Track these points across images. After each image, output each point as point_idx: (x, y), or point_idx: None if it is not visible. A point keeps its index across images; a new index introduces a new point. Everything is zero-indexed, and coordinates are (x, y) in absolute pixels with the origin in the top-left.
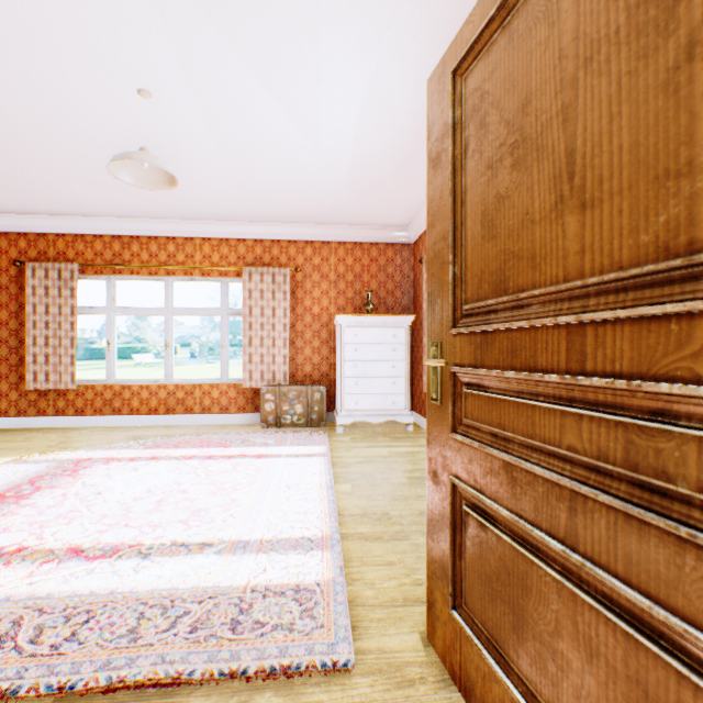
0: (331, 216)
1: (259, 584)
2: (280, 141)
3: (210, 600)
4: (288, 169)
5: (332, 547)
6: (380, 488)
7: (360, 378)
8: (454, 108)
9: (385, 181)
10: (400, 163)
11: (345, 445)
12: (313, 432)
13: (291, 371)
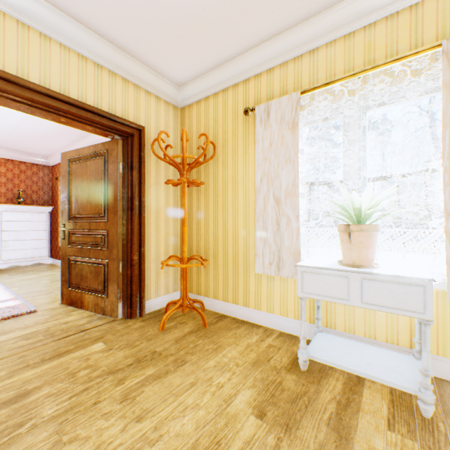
0: None
1: None
2: None
3: None
4: None
5: (19, 299)
6: (37, 285)
7: (15, 241)
8: (69, 167)
9: (35, 139)
10: (46, 135)
11: (7, 277)
12: None
13: None
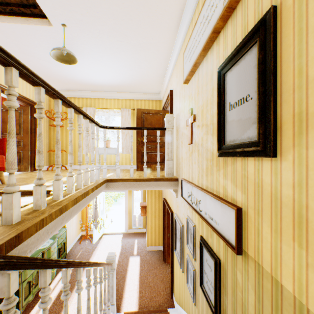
0: None
1: None
2: None
3: None
4: None
5: None
6: None
7: None
8: None
9: None
10: None
11: None
12: None
13: None
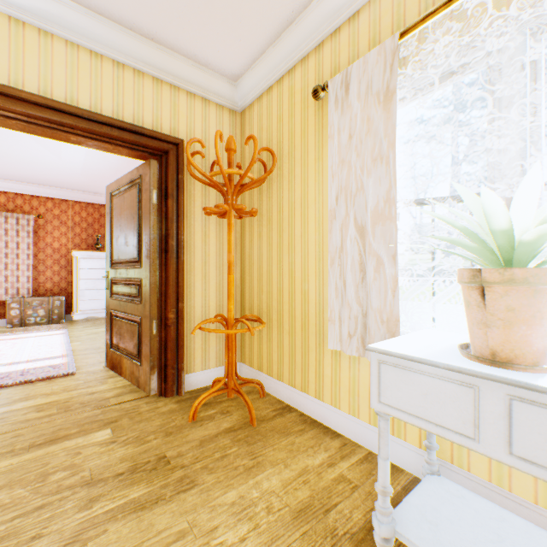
0: (69, 185)
1: (31, 368)
2: (32, 150)
3: (6, 375)
4: (36, 161)
5: (68, 357)
6: (99, 341)
7: (92, 290)
8: (112, 203)
9: (107, 177)
10: (115, 172)
11: (80, 329)
12: (55, 326)
13: (35, 287)
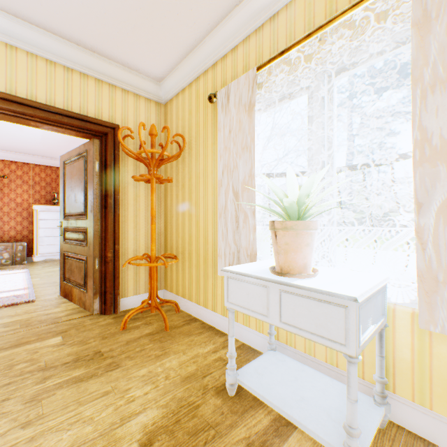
0: (30, 151)
1: None
2: None
3: None
4: (2, 132)
5: (29, 289)
6: (55, 277)
7: (50, 237)
8: (65, 169)
9: (62, 146)
10: (69, 143)
11: (39, 269)
12: (18, 266)
13: (0, 235)
